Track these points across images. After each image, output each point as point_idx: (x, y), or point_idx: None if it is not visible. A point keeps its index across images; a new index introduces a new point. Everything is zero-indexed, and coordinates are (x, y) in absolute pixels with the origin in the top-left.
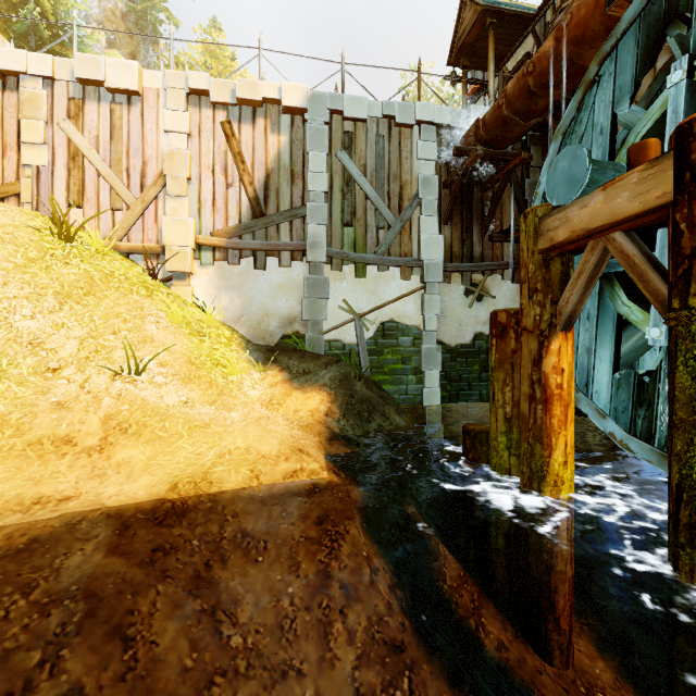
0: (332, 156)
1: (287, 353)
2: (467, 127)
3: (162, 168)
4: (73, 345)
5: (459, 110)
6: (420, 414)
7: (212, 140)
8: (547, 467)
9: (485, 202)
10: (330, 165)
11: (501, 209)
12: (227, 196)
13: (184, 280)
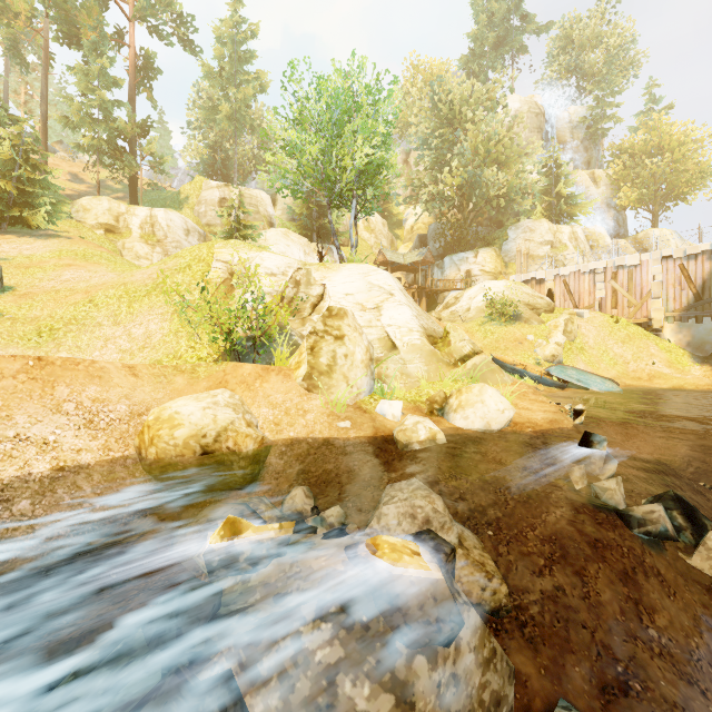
0: None
1: None
2: None
3: (649, 289)
4: (630, 356)
5: None
6: None
7: (673, 273)
8: None
9: None
10: None
11: None
12: (681, 294)
13: (659, 331)
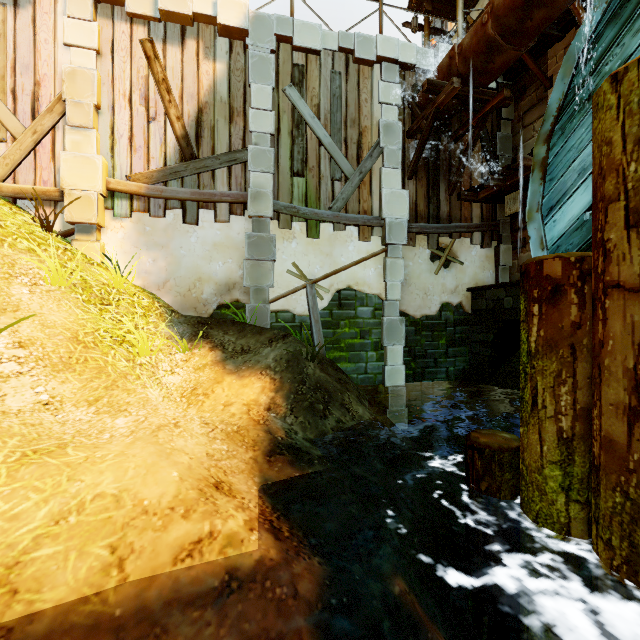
0: (279, 92)
1: (223, 327)
2: (433, 69)
3: (61, 90)
4: None
5: (425, 49)
6: (381, 396)
7: (129, 62)
8: None
9: (453, 156)
10: (276, 103)
11: (470, 165)
12: (149, 132)
13: (90, 233)
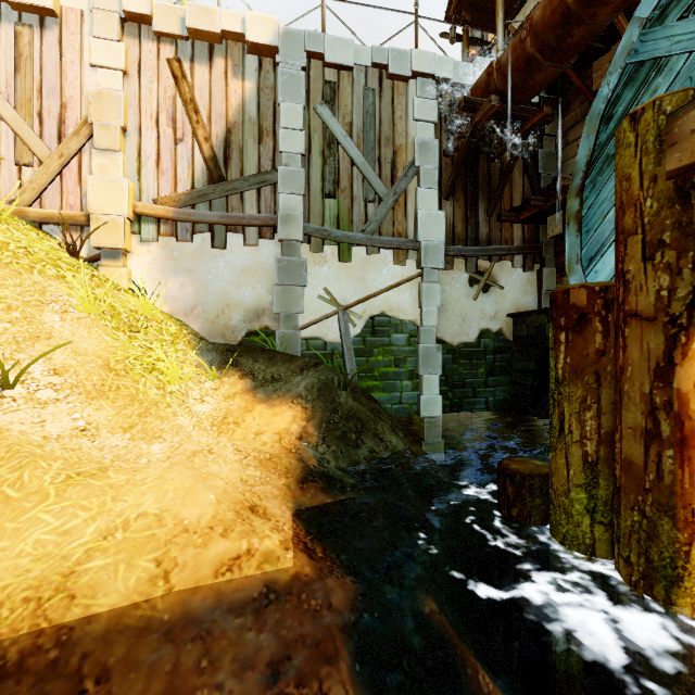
0: (310, 110)
1: (252, 354)
2: (472, 84)
3: (87, 112)
4: None
5: (463, 63)
6: (416, 427)
7: (156, 82)
8: (685, 561)
9: (492, 175)
10: (307, 122)
11: (511, 184)
12: (176, 154)
13: (117, 259)
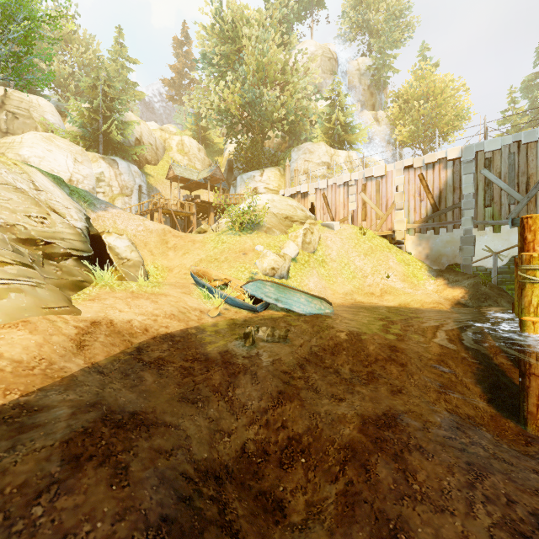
0: (477, 173)
1: (449, 273)
2: None
3: (393, 200)
4: (369, 269)
5: None
6: None
7: (414, 184)
8: None
9: None
10: (476, 178)
11: None
12: (420, 205)
13: (402, 243)
